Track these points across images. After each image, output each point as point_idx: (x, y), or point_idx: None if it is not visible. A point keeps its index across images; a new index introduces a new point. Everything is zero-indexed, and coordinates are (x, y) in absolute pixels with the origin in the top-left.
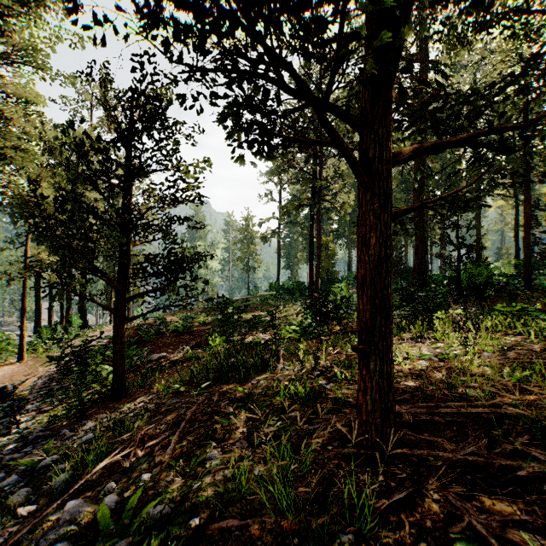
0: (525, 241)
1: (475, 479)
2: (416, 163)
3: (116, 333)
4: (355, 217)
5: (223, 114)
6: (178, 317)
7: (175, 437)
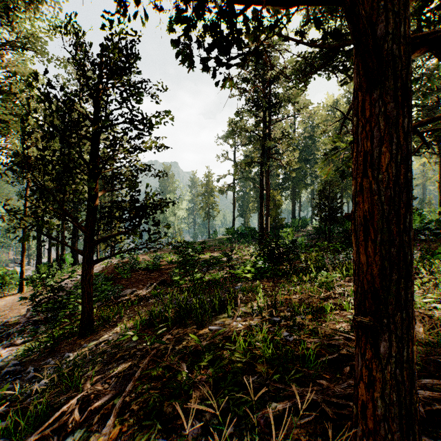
0: None
1: None
2: None
3: (84, 274)
4: (297, 173)
5: None
6: (150, 257)
7: (117, 405)
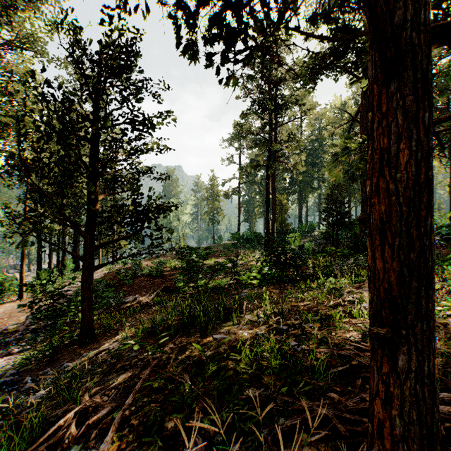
0: None
1: None
2: (362, 126)
3: (84, 280)
4: (304, 177)
5: None
6: (153, 263)
7: (115, 420)
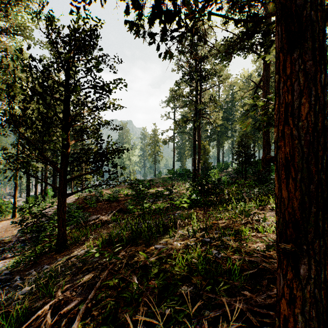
0: None
1: None
2: (264, 91)
3: (59, 204)
4: (221, 128)
5: None
6: (111, 191)
7: (80, 311)
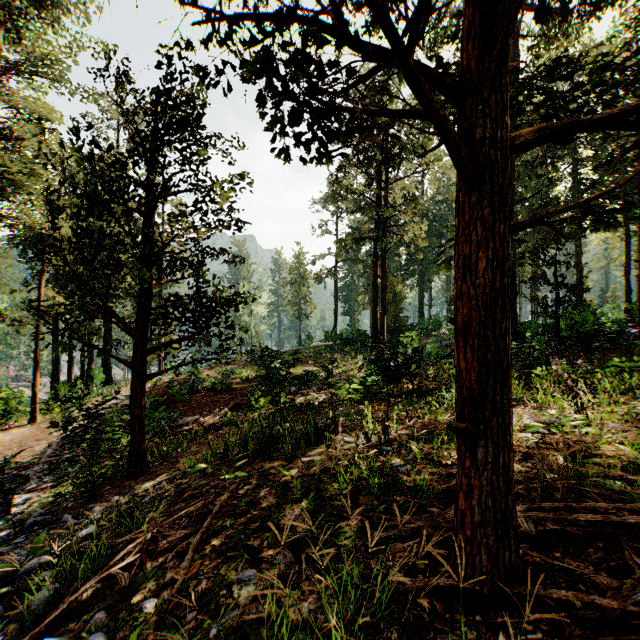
0: (639, 280)
1: None
2: None
3: (134, 394)
4: (427, 252)
5: (256, 74)
6: (216, 372)
7: (195, 541)
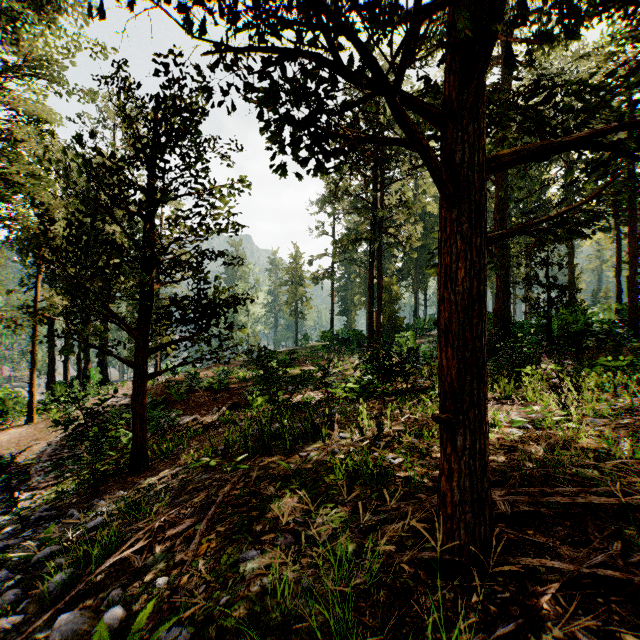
0: (629, 282)
1: (609, 604)
2: (497, 188)
3: (136, 392)
4: (423, 253)
5: (261, 105)
6: (214, 372)
7: (201, 527)
